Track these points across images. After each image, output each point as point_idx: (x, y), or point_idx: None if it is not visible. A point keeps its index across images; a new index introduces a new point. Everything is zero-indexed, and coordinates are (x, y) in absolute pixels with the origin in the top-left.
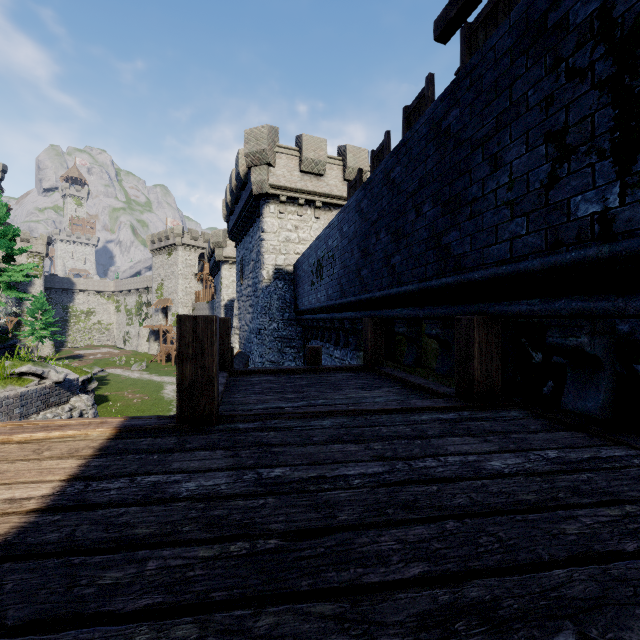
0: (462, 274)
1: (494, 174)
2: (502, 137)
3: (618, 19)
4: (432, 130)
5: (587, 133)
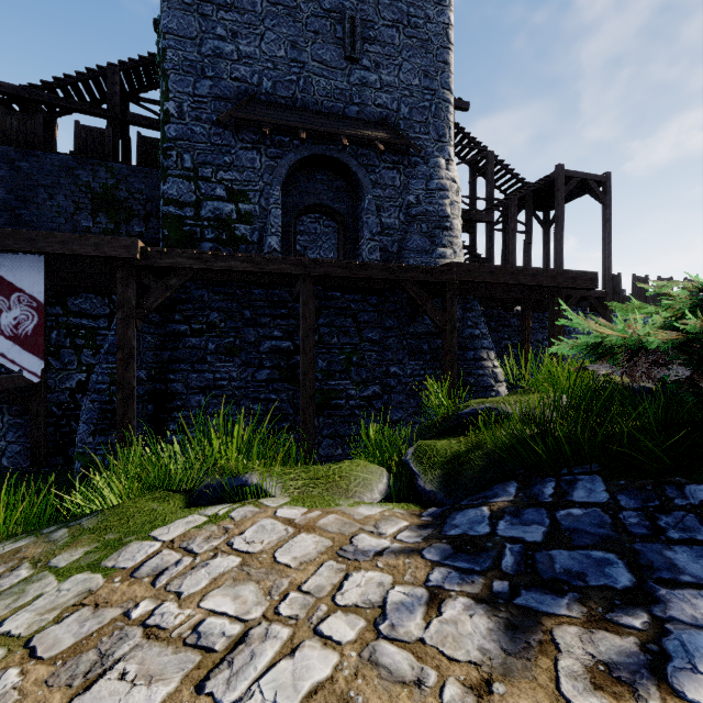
0: (33, 228)
1: (51, 200)
2: (55, 191)
3: (93, 188)
4: (7, 159)
5: (86, 207)
